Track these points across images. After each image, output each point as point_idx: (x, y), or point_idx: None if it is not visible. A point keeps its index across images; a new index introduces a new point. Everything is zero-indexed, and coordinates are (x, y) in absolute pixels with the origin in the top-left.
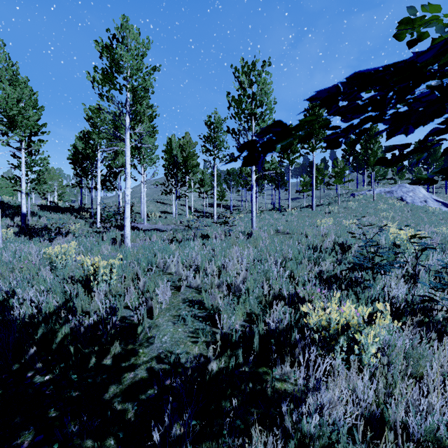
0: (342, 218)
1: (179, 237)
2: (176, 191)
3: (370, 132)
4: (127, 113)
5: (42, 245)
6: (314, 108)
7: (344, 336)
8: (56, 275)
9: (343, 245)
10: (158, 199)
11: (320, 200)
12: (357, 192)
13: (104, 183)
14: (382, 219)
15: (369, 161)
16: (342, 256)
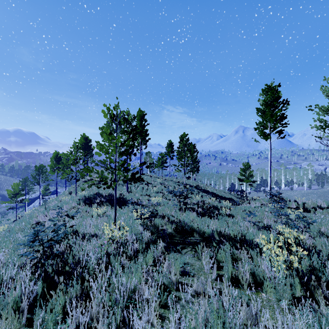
0: None
1: None
2: None
3: None
4: None
5: None
6: None
7: (120, 230)
8: None
9: None
10: None
11: None
12: None
13: None
14: None
15: None
16: None
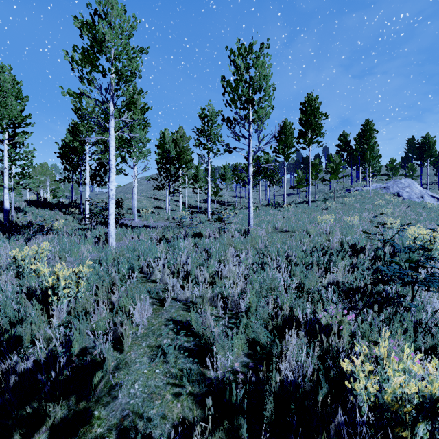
0: (341, 214)
1: (169, 236)
2: (169, 186)
3: (365, 128)
4: (111, 99)
5: (15, 245)
6: (310, 102)
7: (425, 424)
8: (18, 283)
9: (355, 246)
10: (152, 195)
11: (315, 196)
12: (352, 187)
13: (94, 177)
14: (382, 215)
15: (365, 156)
16: (355, 259)
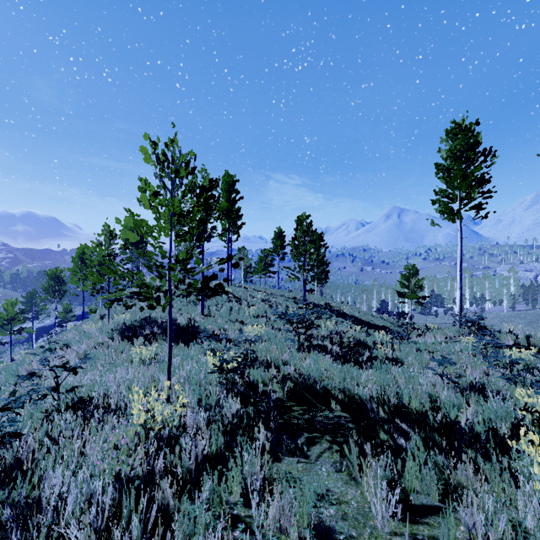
0: None
1: None
2: None
3: None
4: None
5: None
6: None
7: (169, 402)
8: None
9: None
10: None
11: None
12: None
13: None
14: None
15: None
16: None
